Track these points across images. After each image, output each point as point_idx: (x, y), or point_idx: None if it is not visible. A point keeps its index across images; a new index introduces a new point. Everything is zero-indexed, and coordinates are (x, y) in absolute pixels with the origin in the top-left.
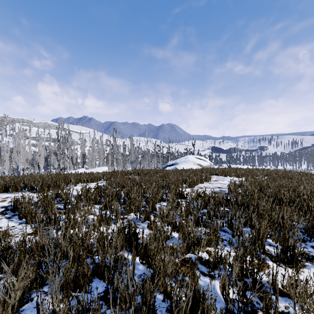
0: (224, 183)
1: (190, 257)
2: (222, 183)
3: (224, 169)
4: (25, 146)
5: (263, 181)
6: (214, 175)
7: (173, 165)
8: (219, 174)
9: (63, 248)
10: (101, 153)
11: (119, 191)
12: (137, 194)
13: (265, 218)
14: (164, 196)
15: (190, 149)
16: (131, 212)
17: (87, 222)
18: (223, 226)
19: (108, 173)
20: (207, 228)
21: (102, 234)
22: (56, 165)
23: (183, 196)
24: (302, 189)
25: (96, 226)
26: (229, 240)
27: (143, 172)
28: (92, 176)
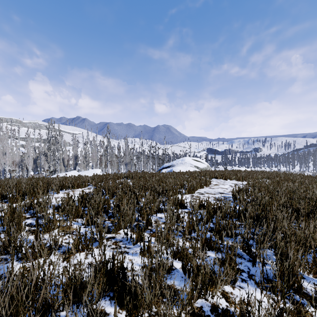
0: (226, 188)
1: (200, 306)
2: (224, 187)
3: (224, 172)
4: (13, 147)
5: (269, 186)
6: (213, 178)
7: (170, 167)
8: (219, 178)
9: (0, 311)
10: (94, 155)
11: (108, 200)
12: (128, 206)
13: (292, 240)
14: (161, 204)
15: (186, 150)
16: (120, 229)
17: (61, 245)
18: (237, 248)
19: (98, 177)
20: (218, 253)
21: (70, 279)
22: (46, 167)
23: (183, 206)
24: (315, 195)
25: (72, 253)
26: (249, 270)
27: (137, 175)
28: (79, 181)
